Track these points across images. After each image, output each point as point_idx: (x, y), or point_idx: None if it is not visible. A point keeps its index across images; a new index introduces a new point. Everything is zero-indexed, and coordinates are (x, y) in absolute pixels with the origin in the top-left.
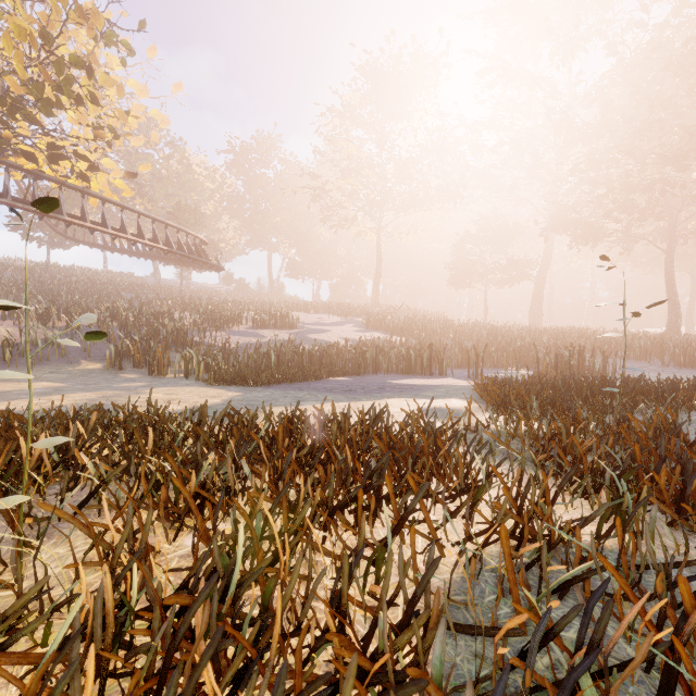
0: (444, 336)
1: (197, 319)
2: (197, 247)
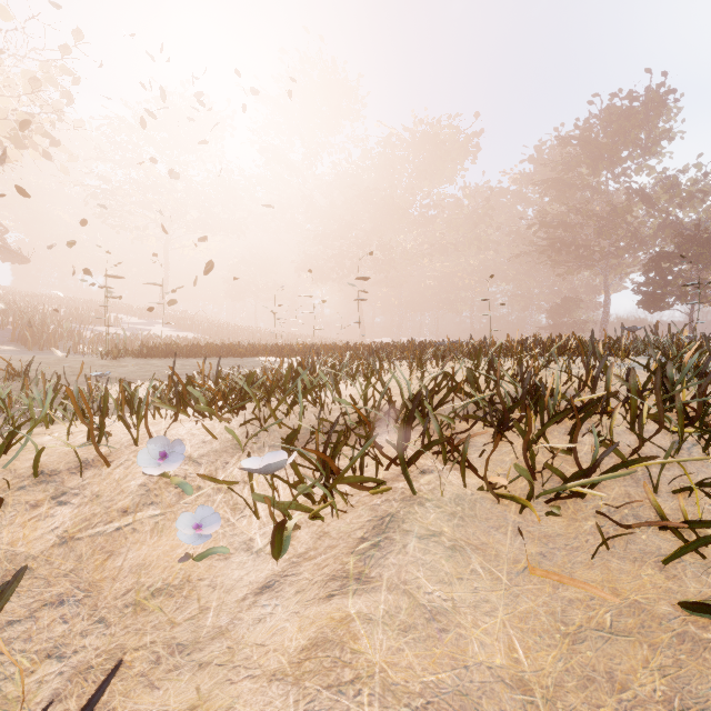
0: (243, 337)
1: (30, 312)
2: (5, 239)
